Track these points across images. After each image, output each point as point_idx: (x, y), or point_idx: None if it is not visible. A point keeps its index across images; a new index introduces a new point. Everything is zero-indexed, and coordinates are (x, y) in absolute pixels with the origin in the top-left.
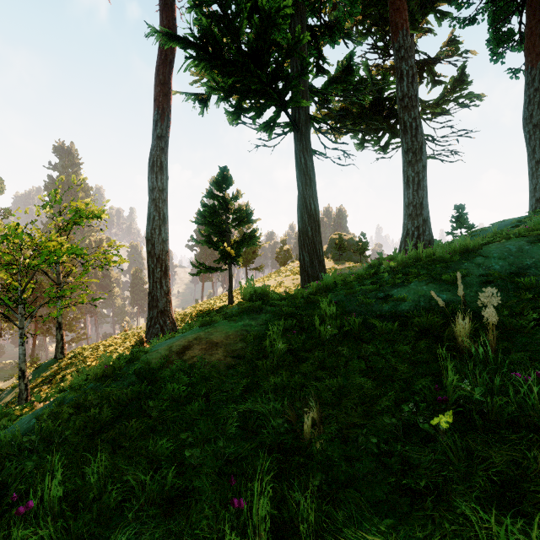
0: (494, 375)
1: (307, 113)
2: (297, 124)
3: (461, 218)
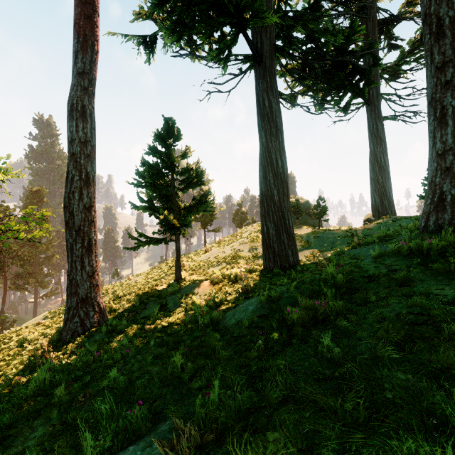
0: None
1: (272, 42)
2: (259, 56)
3: None
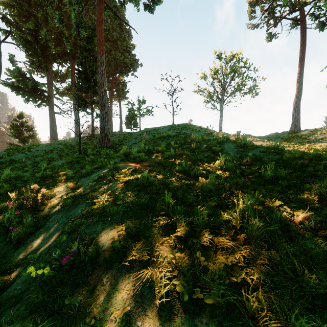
0: None
1: (53, 102)
2: (49, 105)
3: None
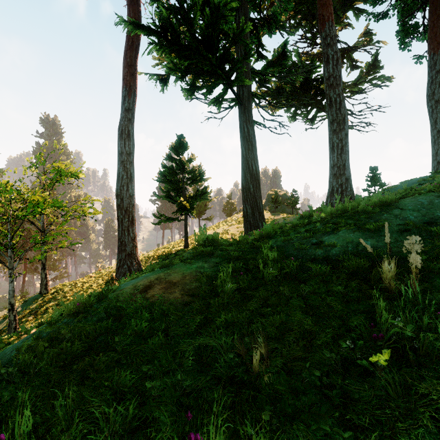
0: (422, 314)
1: (249, 90)
2: (241, 99)
3: (374, 178)
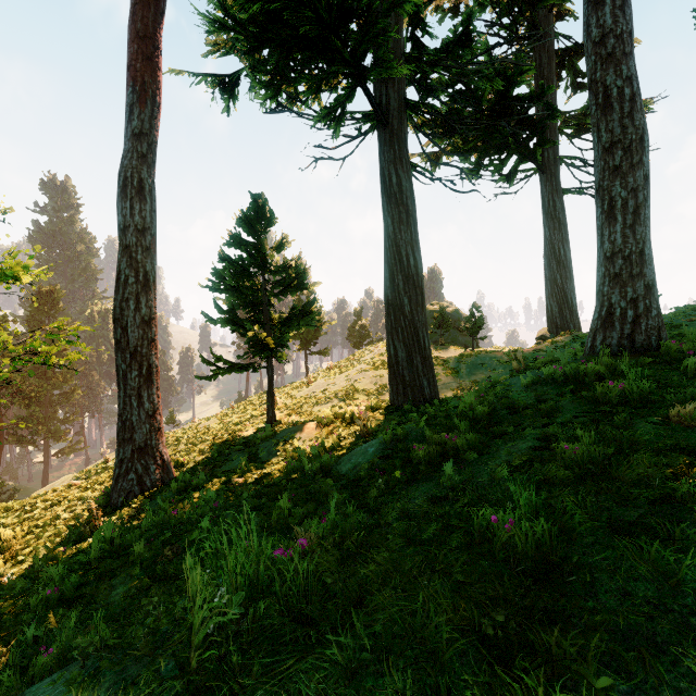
0: None
1: (402, 96)
2: (384, 115)
3: None
